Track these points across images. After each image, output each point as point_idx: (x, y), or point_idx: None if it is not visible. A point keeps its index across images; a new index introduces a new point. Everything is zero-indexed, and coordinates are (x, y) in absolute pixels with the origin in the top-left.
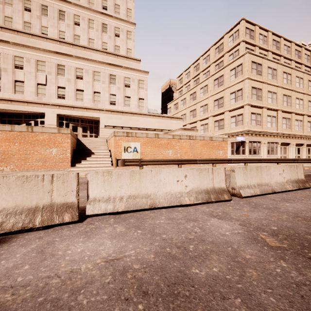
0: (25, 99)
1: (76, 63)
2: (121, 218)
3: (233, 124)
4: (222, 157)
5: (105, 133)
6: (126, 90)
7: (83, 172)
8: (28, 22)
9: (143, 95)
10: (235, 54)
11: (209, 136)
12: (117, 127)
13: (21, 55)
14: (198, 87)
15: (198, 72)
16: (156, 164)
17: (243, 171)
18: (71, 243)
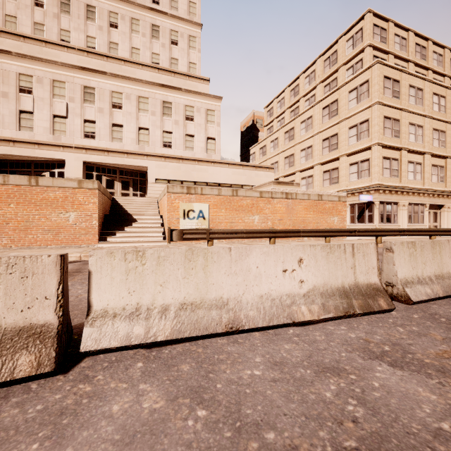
0: (36, 139)
1: (111, 84)
2: (160, 361)
3: (354, 175)
4: (337, 226)
5: (155, 190)
6: (187, 125)
7: None
8: (40, 23)
9: (213, 132)
10: (357, 67)
11: (317, 193)
12: (174, 181)
13: (29, 72)
14: (297, 120)
15: (298, 98)
16: (234, 237)
17: (409, 251)
18: None
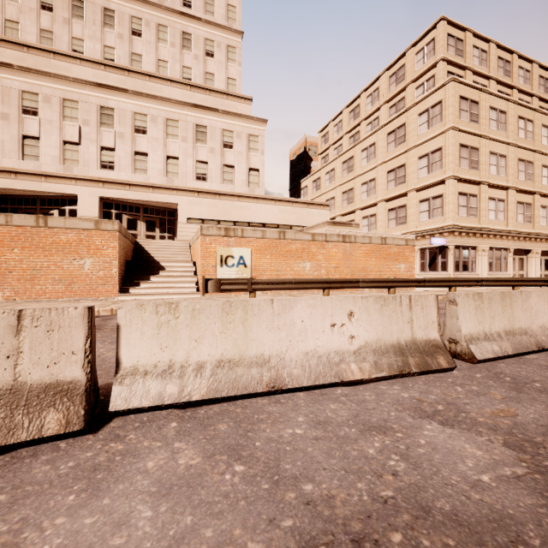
0: (42, 170)
1: (134, 104)
2: (196, 421)
3: (425, 214)
4: (404, 275)
5: (187, 232)
6: (225, 154)
7: None
8: (48, 30)
9: (256, 162)
10: (428, 85)
11: (380, 236)
12: (209, 220)
13: (34, 89)
14: (358, 147)
15: (358, 121)
16: (281, 288)
17: (475, 303)
18: (36, 514)
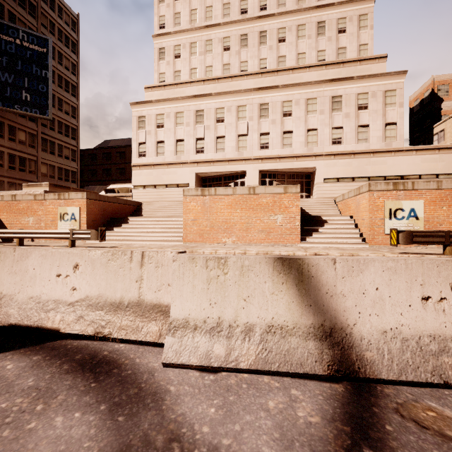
0: (226, 157)
1: (282, 95)
2: None
3: None
4: None
5: (324, 190)
6: (360, 115)
7: (331, 251)
8: (227, 63)
9: (393, 116)
10: None
11: None
12: (344, 178)
13: (222, 105)
14: None
15: None
16: None
17: None
18: None
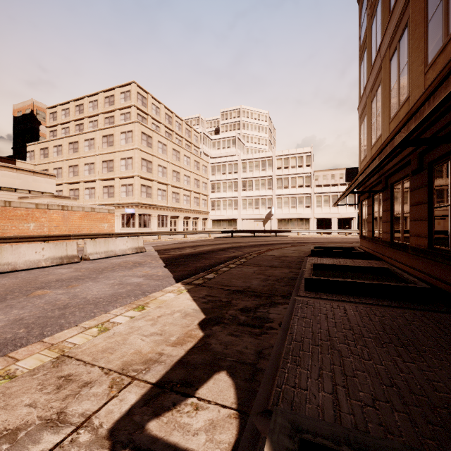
0: None
1: None
2: None
3: (124, 193)
4: (107, 230)
5: None
6: None
7: None
8: None
9: None
10: (127, 116)
11: (90, 207)
12: None
13: None
14: (82, 136)
15: (83, 116)
16: (8, 242)
17: (94, 243)
18: None
